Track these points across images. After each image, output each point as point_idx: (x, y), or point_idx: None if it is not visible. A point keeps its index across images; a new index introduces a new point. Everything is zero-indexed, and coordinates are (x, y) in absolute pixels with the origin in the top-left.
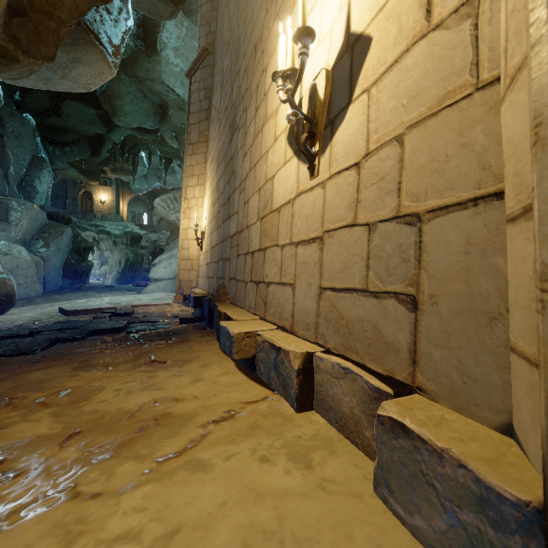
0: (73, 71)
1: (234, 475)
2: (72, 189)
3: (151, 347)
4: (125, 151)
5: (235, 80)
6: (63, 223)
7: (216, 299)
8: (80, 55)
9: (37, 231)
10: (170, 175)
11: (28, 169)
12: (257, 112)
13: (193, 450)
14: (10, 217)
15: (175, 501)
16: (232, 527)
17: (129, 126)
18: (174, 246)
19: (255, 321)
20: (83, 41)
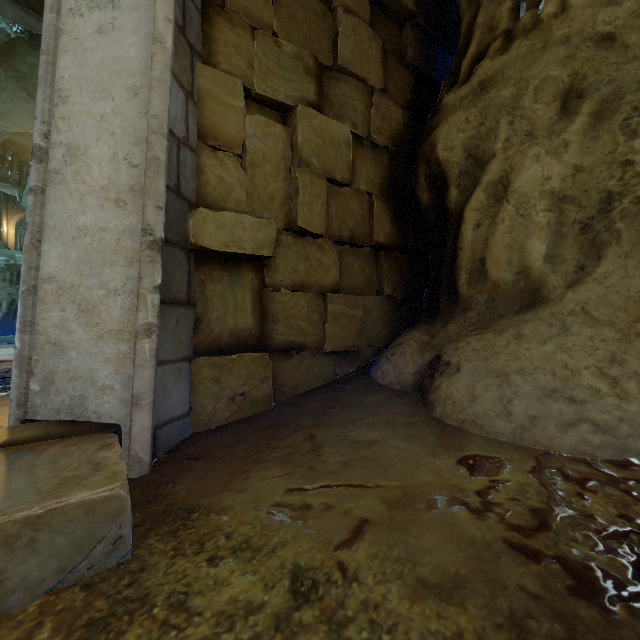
0: None
1: None
2: None
3: None
4: (6, 158)
5: None
6: None
7: None
8: None
9: None
10: None
11: None
12: None
13: None
14: None
15: None
16: None
17: (8, 129)
18: None
19: None
20: None
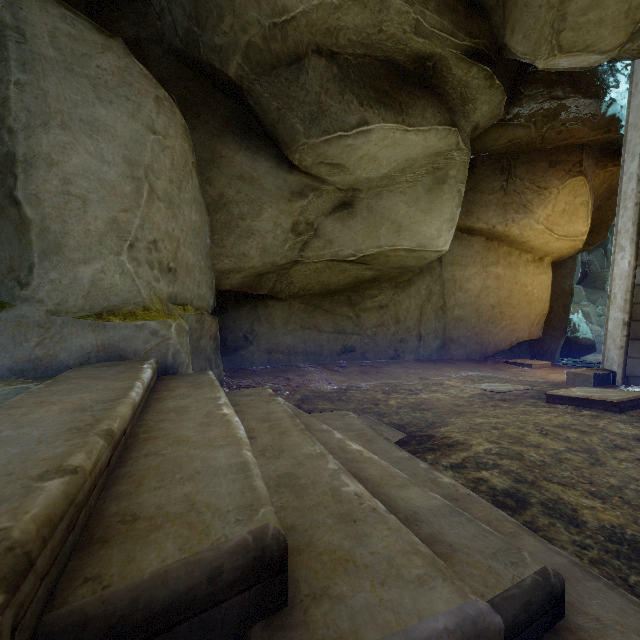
0: None
1: None
2: None
3: None
4: None
5: None
6: None
7: None
8: None
9: None
10: None
11: None
12: None
13: None
14: (606, 286)
15: None
16: None
17: None
18: None
19: None
20: None
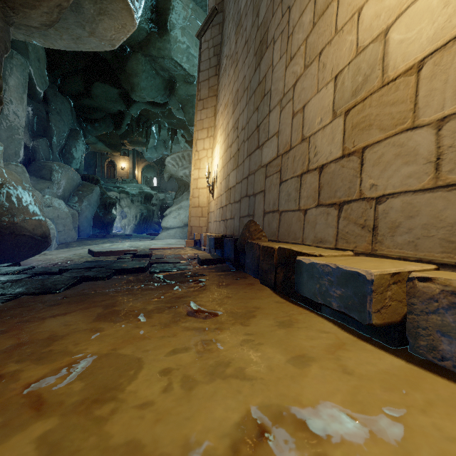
0: (99, 25)
1: None
2: (100, 159)
3: (183, 289)
4: (140, 125)
5: None
6: (93, 183)
7: (246, 237)
8: (106, 4)
9: (73, 189)
10: (175, 144)
11: (67, 140)
12: None
13: None
14: (53, 177)
15: None
16: None
17: (144, 100)
18: (181, 199)
19: (357, 257)
20: None
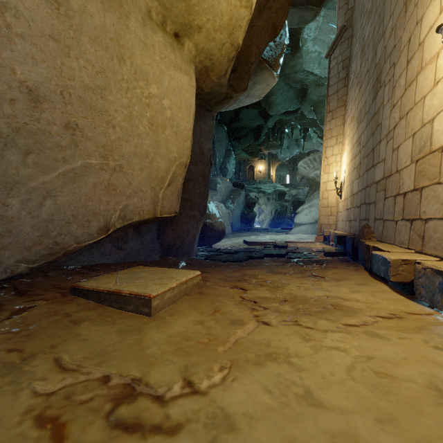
0: (252, 90)
1: (409, 348)
2: (243, 166)
3: (309, 267)
4: (275, 132)
5: (379, 42)
6: (240, 188)
7: (360, 237)
8: (257, 78)
9: (228, 194)
10: (307, 141)
11: (224, 158)
12: (408, 64)
13: (368, 327)
14: (217, 188)
15: (363, 345)
16: (416, 370)
17: (279, 113)
18: (313, 197)
19: (410, 253)
20: (259, 69)
